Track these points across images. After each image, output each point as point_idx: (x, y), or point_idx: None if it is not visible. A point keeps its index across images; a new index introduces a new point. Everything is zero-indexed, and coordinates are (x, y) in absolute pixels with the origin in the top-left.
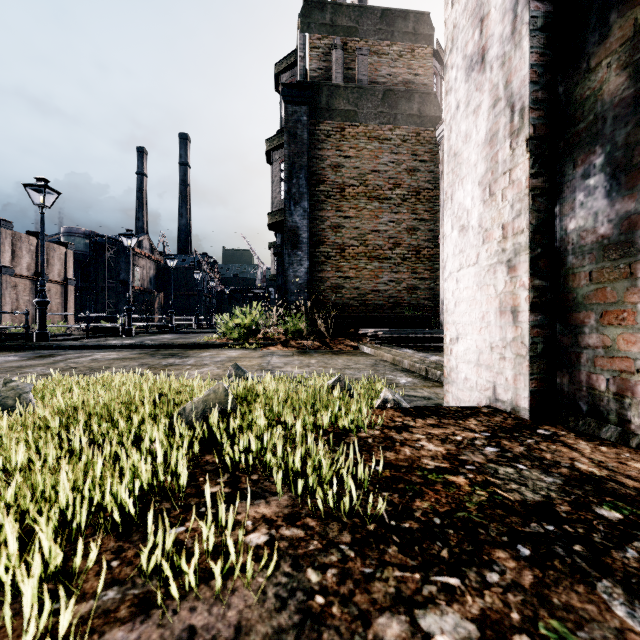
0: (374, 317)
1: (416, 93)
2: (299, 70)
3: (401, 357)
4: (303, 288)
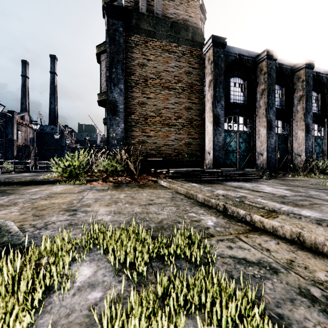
0: (166, 161)
1: (190, 26)
2: None
3: (194, 191)
4: (120, 142)
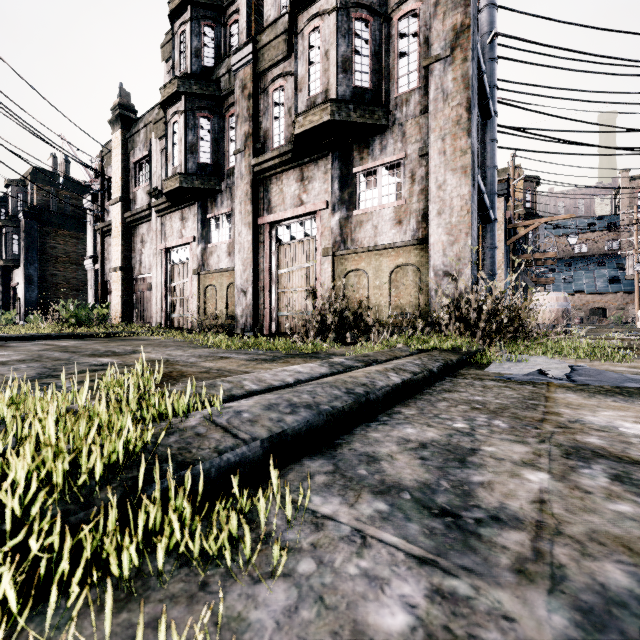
0: None
1: None
2: (30, 199)
3: None
4: (35, 302)
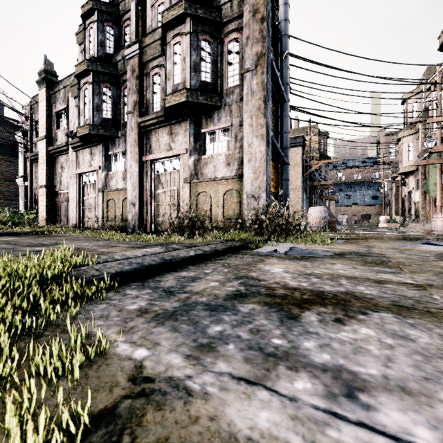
0: None
1: None
2: None
3: None
4: None
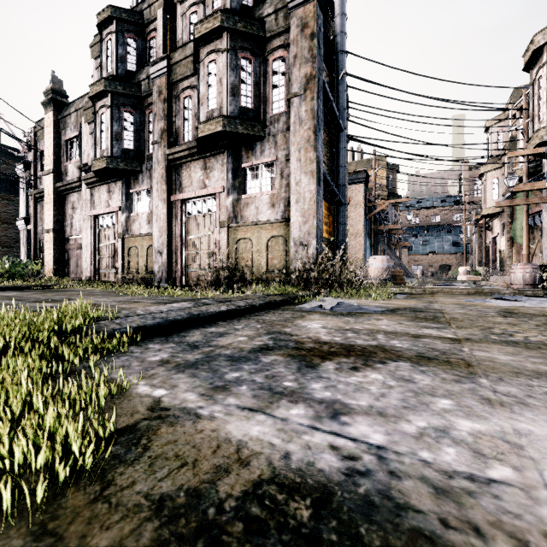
0: None
1: None
2: None
3: None
4: None
